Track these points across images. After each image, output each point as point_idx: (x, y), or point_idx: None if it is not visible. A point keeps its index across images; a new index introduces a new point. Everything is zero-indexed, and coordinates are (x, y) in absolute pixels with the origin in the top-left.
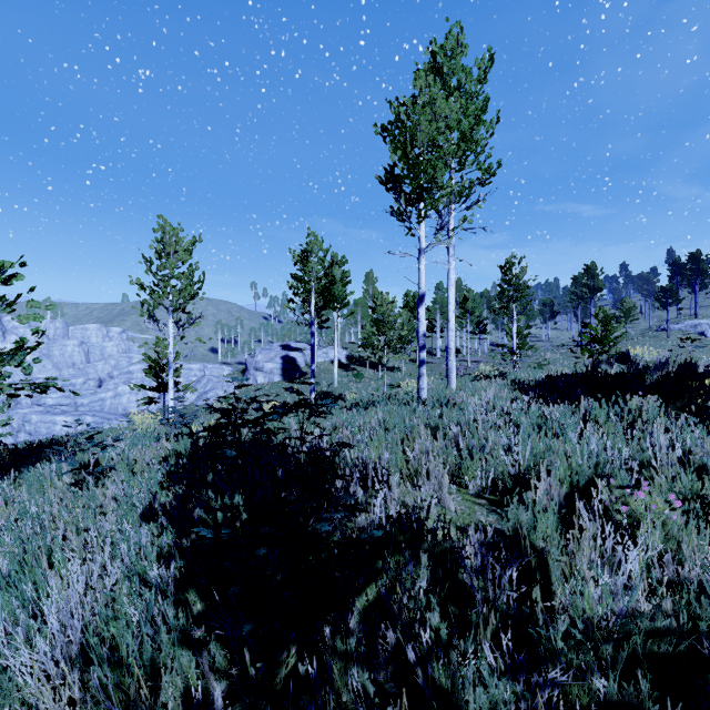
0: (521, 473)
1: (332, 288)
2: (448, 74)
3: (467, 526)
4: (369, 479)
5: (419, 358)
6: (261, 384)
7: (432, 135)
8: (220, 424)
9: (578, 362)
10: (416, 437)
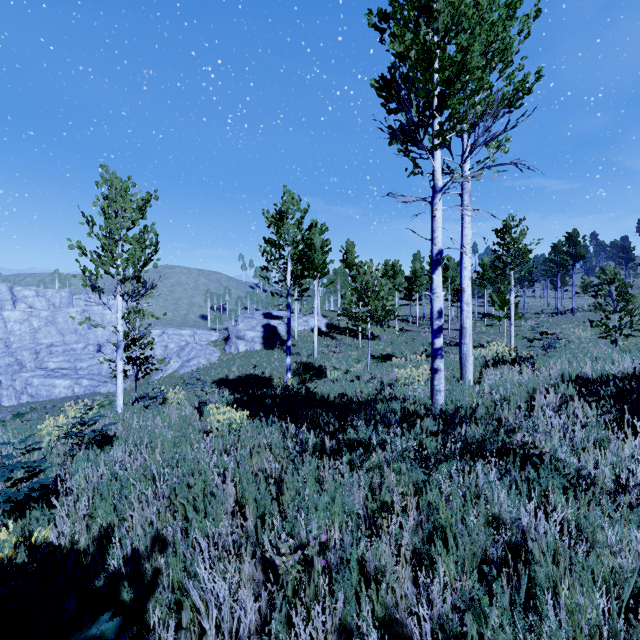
0: None
1: (311, 257)
2: None
3: None
4: None
5: (434, 347)
6: (242, 352)
7: (460, 5)
8: None
9: None
10: None
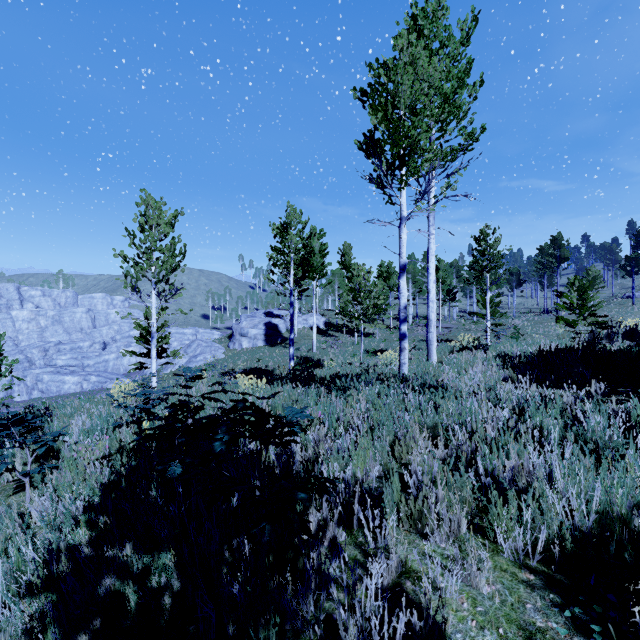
0: (584, 529)
1: (311, 260)
2: (429, 38)
3: (518, 639)
4: (354, 516)
5: (401, 332)
6: (245, 348)
7: (415, 95)
8: (174, 419)
9: (576, 337)
10: (410, 441)
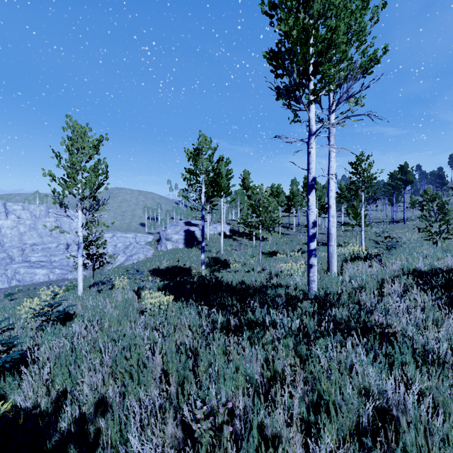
0: None
1: (219, 182)
2: None
3: None
4: None
5: (309, 248)
6: (170, 250)
7: None
8: None
9: None
10: None
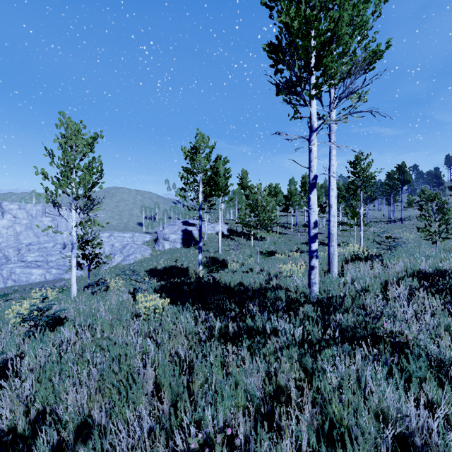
0: None
1: (217, 181)
2: None
3: None
4: None
5: (311, 249)
6: (167, 249)
7: None
8: None
9: None
10: None
